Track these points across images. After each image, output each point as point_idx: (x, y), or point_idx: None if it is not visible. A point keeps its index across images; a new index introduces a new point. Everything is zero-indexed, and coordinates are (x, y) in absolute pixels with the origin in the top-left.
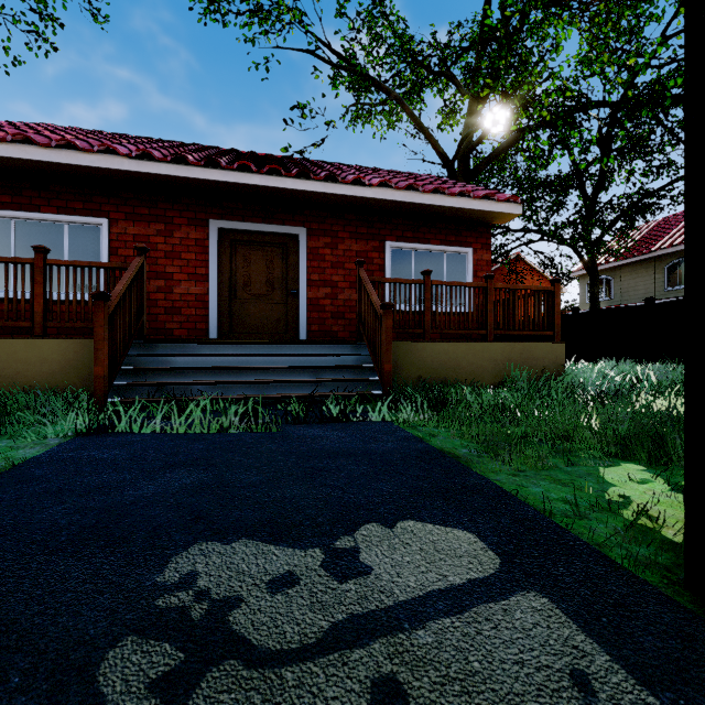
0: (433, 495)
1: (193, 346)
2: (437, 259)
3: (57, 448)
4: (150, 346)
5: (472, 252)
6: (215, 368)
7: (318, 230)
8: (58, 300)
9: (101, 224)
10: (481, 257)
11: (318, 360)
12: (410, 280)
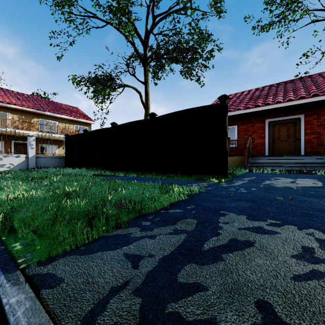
0: (315, 178)
1: (263, 157)
2: None
3: (246, 173)
4: (252, 157)
5: None
6: (270, 162)
7: (310, 114)
8: (232, 148)
9: (235, 127)
10: None
11: (305, 161)
12: None
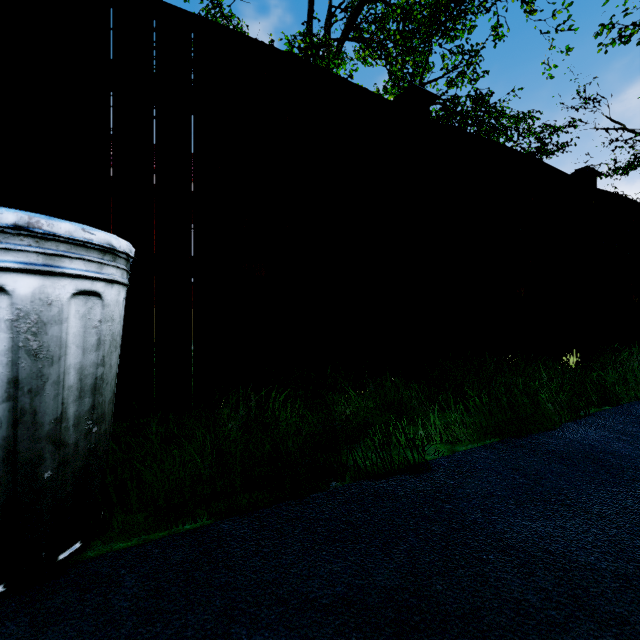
0: None
1: None
2: None
3: None
4: None
5: None
6: None
7: None
8: None
9: None
10: None
11: None
12: None
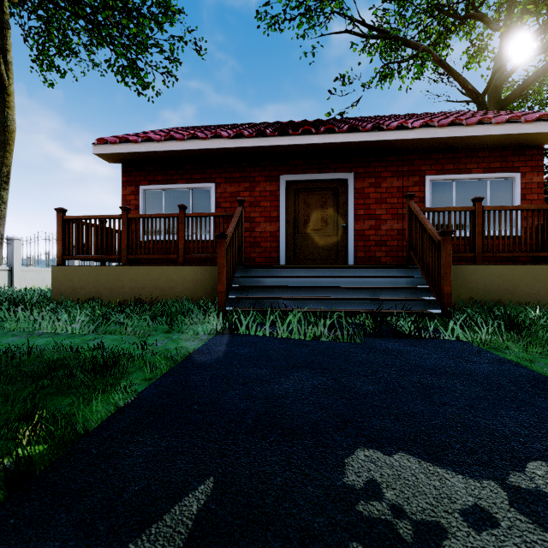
0: None
1: (275, 270)
2: (480, 186)
3: (209, 343)
4: (247, 270)
5: (519, 176)
6: (293, 287)
7: (364, 173)
8: (192, 240)
9: (211, 187)
10: (531, 180)
11: (374, 282)
12: (460, 207)
